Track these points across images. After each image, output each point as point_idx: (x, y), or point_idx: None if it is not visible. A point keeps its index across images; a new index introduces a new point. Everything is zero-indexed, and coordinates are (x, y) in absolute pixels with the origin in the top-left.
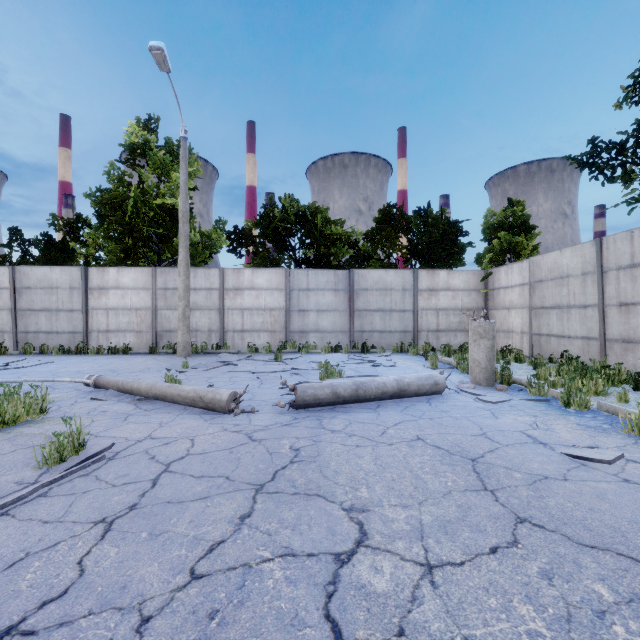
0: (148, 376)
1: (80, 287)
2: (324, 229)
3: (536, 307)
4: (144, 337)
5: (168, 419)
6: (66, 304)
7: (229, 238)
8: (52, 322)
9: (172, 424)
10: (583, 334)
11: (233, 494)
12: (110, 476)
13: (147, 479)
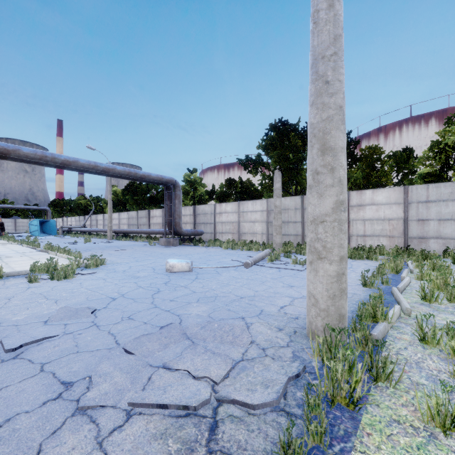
0: None
1: None
2: None
3: None
4: None
5: None
6: None
7: None
8: None
9: None
10: None
11: None
12: None
13: None
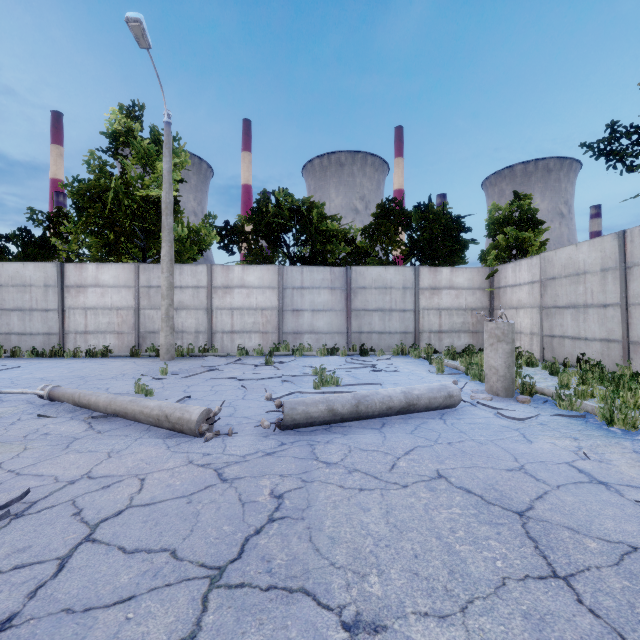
0: (119, 384)
1: (56, 285)
2: (320, 225)
3: (548, 306)
4: (126, 339)
5: (122, 446)
6: (40, 303)
7: (220, 234)
8: (25, 323)
9: (124, 454)
10: (602, 336)
11: (174, 590)
12: (1, 551)
13: (53, 557)
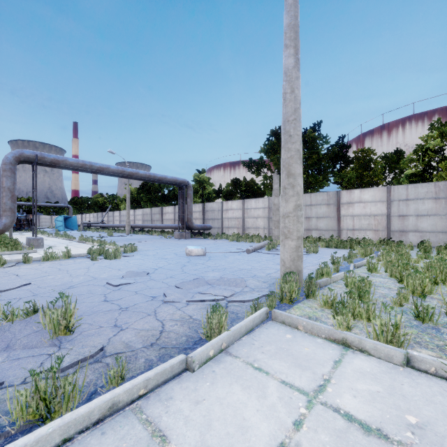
0: None
1: None
2: None
3: None
4: None
5: None
6: None
7: None
8: None
9: None
10: None
11: None
12: None
13: None
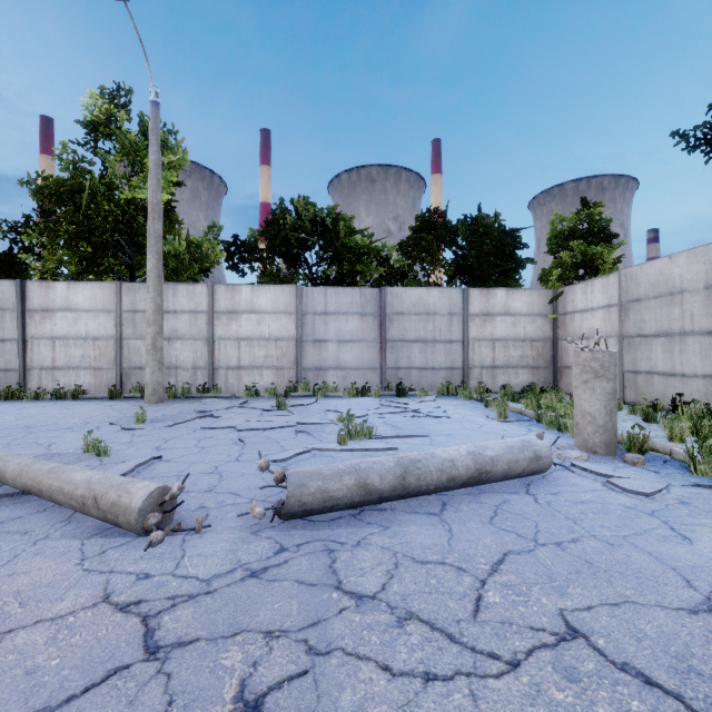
0: (71, 438)
1: (14, 308)
2: (348, 241)
3: (630, 335)
4: (104, 376)
5: (2, 557)
6: None
7: (228, 251)
8: None
9: None
10: (707, 371)
11: None
12: None
13: None
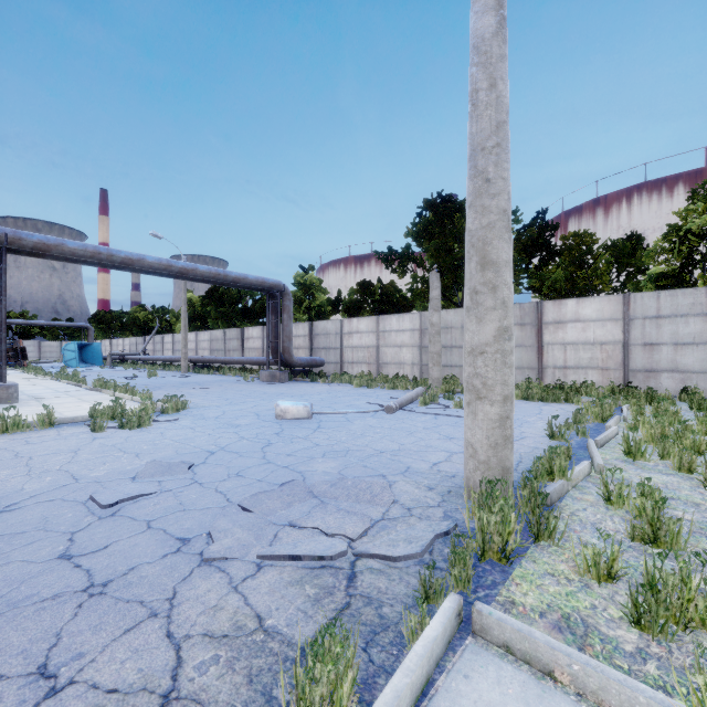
0: None
1: None
2: None
3: None
4: None
5: None
6: None
7: None
8: None
9: None
10: None
11: None
12: None
13: None
